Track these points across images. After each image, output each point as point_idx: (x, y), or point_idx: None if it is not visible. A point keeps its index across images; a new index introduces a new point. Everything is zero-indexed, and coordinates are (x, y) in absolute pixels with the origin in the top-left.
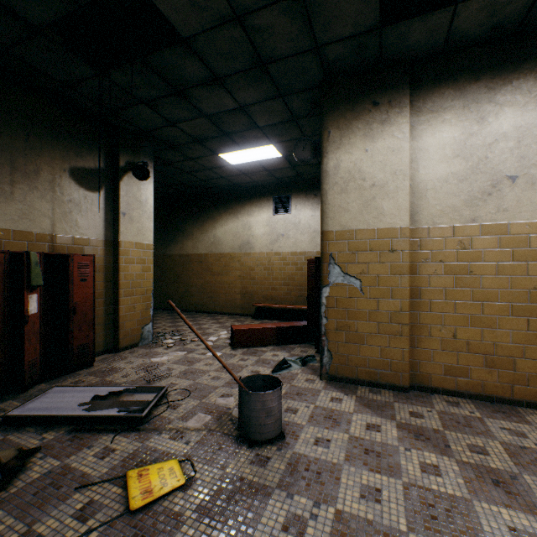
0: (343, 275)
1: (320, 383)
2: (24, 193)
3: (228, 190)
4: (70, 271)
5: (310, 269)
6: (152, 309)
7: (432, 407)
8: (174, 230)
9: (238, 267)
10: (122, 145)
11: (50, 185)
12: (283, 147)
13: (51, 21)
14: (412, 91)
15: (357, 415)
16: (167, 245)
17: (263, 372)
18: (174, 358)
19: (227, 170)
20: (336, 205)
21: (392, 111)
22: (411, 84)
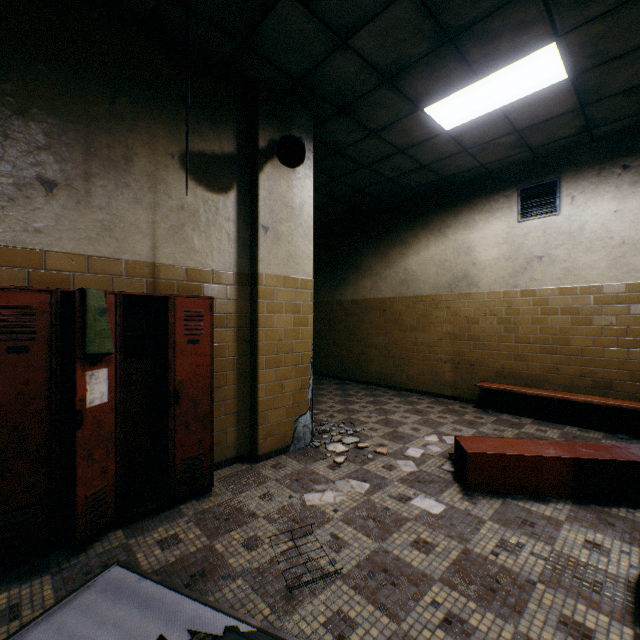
0: None
1: None
2: (107, 194)
3: (428, 192)
4: (168, 325)
5: None
6: (310, 388)
7: None
8: (346, 265)
9: (446, 318)
10: (263, 112)
11: (149, 182)
12: (580, 43)
13: None
14: None
15: None
16: (336, 287)
17: None
18: (346, 502)
19: (434, 148)
20: None
21: None
22: None
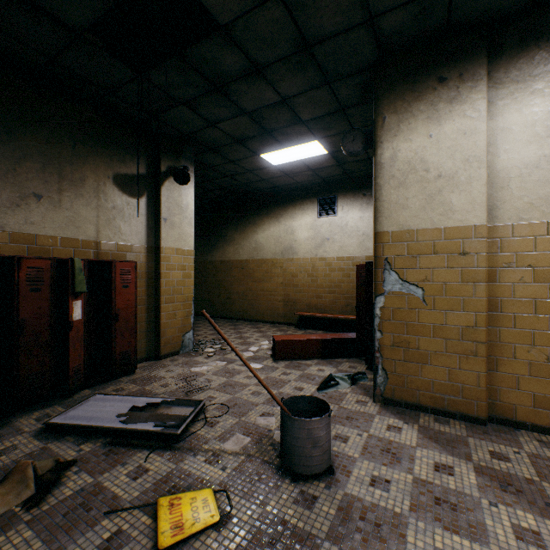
0: (401, 283)
1: (374, 406)
2: (71, 201)
3: (270, 193)
4: (112, 277)
5: (359, 276)
6: (192, 316)
7: (520, 447)
8: (216, 236)
9: (280, 273)
10: (164, 150)
11: (95, 193)
12: (328, 142)
13: (91, 23)
14: (490, 59)
15: (421, 451)
16: (209, 251)
17: (307, 389)
18: (214, 369)
19: (269, 172)
20: (393, 202)
21: (463, 86)
22: (488, 51)
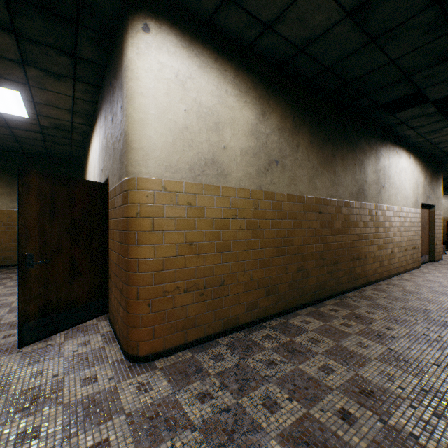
0: None
1: None
2: None
3: None
4: None
5: (446, 224)
6: None
7: None
8: None
9: None
10: None
11: None
12: None
13: None
14: None
15: None
16: None
17: None
18: None
19: None
20: None
21: None
22: None
